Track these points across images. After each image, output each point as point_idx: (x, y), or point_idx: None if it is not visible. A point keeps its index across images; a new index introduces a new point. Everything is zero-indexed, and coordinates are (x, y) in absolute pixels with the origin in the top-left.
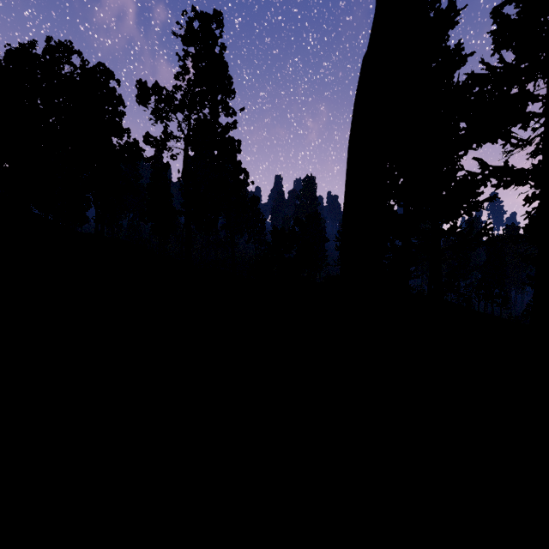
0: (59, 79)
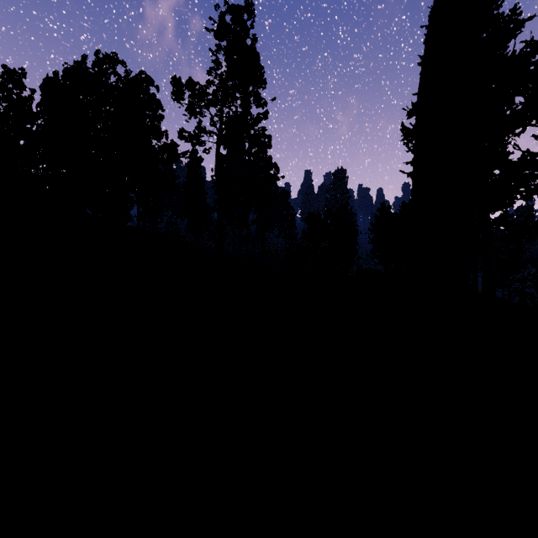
0: (106, 88)
